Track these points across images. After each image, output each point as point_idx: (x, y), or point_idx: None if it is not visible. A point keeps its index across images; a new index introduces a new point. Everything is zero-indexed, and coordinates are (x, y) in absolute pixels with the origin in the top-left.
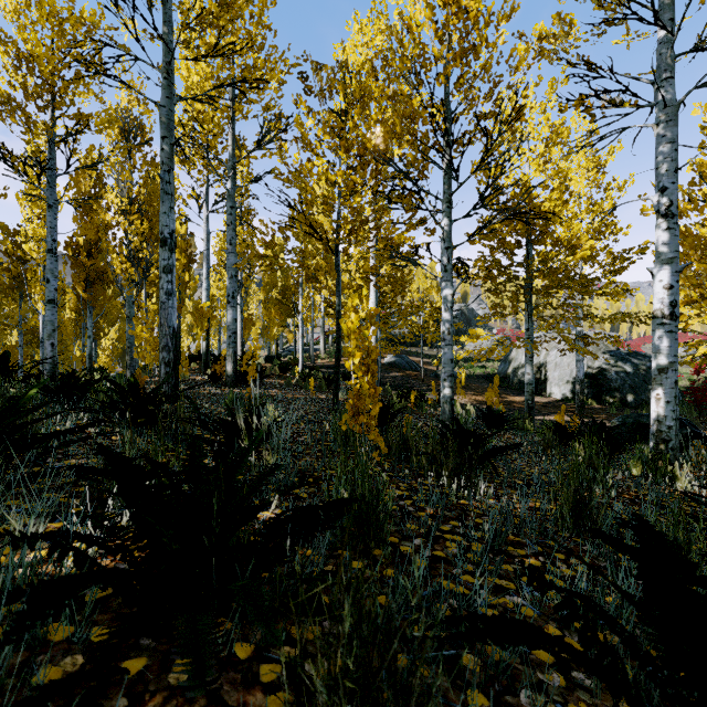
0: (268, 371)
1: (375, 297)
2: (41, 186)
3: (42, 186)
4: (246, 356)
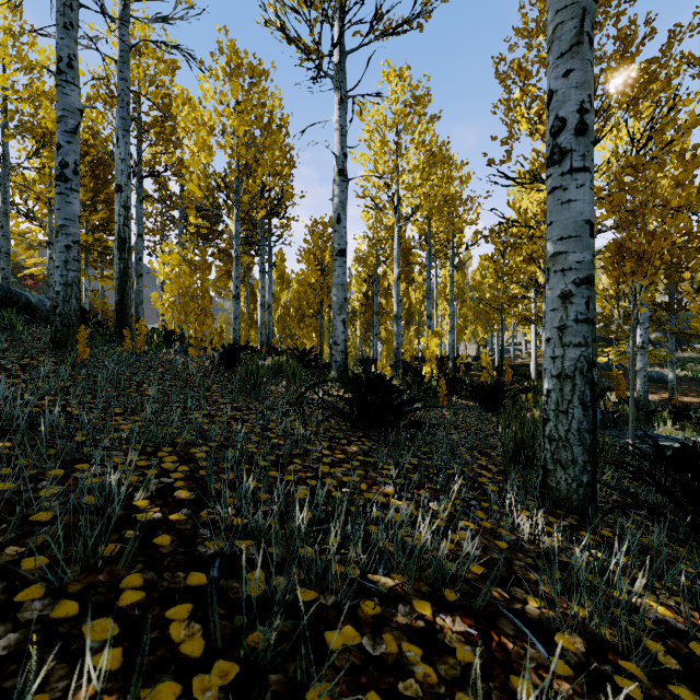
0: (473, 367)
1: (534, 326)
2: (359, 274)
3: (359, 274)
4: (459, 359)
